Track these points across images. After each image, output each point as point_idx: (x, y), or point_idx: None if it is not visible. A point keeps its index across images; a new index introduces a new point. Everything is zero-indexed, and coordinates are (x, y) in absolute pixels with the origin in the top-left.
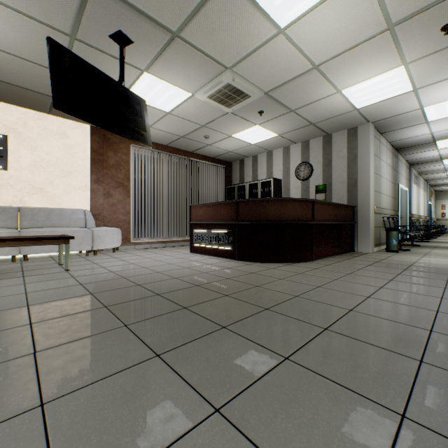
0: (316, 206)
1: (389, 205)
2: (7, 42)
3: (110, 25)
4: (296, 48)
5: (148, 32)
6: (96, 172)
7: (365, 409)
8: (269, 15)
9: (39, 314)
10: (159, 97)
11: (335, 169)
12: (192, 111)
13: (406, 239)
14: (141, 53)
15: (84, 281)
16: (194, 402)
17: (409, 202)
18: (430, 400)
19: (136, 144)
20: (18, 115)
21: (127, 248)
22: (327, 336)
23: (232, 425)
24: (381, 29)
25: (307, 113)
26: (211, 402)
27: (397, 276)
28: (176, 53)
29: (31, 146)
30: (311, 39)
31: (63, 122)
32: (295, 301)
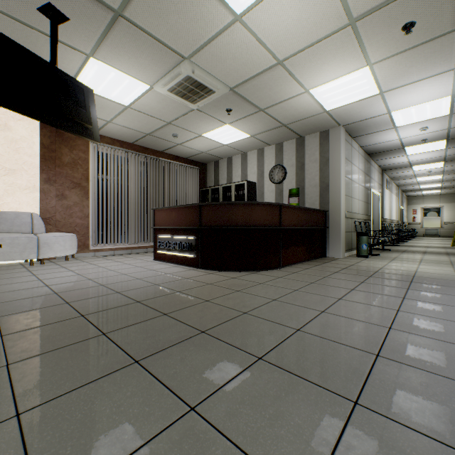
0: (284, 210)
1: (361, 210)
2: None
3: None
4: (257, 39)
5: (84, 8)
6: (46, 171)
7: None
8: None
9: None
10: (113, 88)
11: (308, 172)
12: (154, 106)
13: (376, 244)
14: (81, 33)
15: (1, 300)
16: None
17: (382, 207)
18: None
19: None
20: None
21: (85, 256)
22: (257, 369)
23: None
24: (342, 23)
25: (277, 113)
26: None
27: (360, 284)
28: (123, 36)
29: None
30: (272, 30)
31: (4, 112)
32: (241, 319)
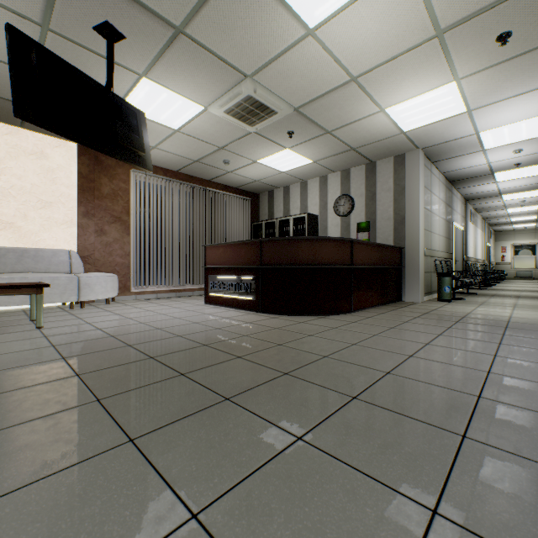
0: (356, 246)
1: (442, 246)
2: None
3: (94, 13)
4: (329, 55)
5: (143, 25)
6: (85, 203)
7: (389, 505)
8: (294, 10)
9: None
10: (163, 110)
11: (380, 203)
12: (206, 129)
13: (460, 286)
14: (136, 52)
15: (58, 342)
16: (166, 506)
17: (465, 243)
18: (470, 488)
19: (137, 169)
20: None
21: (126, 299)
22: (354, 407)
23: (209, 537)
24: (428, 35)
25: (346, 135)
26: (189, 504)
27: (448, 329)
28: (182, 54)
29: None
30: (347, 44)
31: (40, 138)
32: (323, 363)
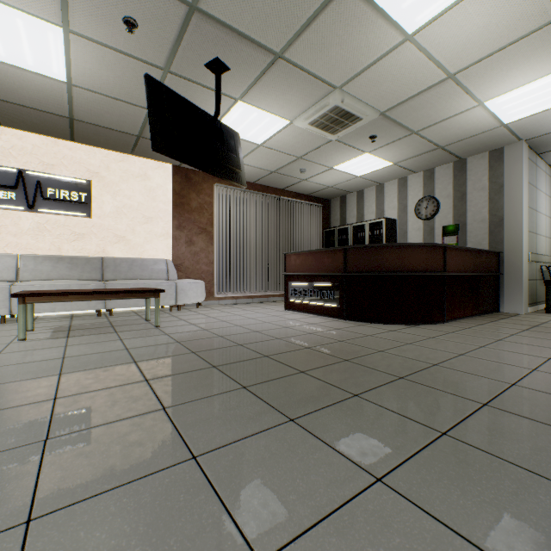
0: (449, 252)
1: (549, 250)
2: (100, 82)
3: (207, 53)
4: (426, 56)
5: (247, 56)
6: (178, 217)
7: None
8: (394, 20)
9: (150, 371)
10: (251, 128)
11: (471, 203)
12: (288, 141)
13: None
14: (236, 80)
15: (180, 339)
16: (350, 470)
17: None
18: None
19: (220, 183)
20: (101, 157)
21: (210, 304)
22: (489, 412)
23: (401, 496)
24: (547, 19)
25: (434, 134)
26: (369, 471)
27: None
28: (277, 76)
29: (113, 191)
30: (448, 43)
31: (144, 162)
32: (435, 370)
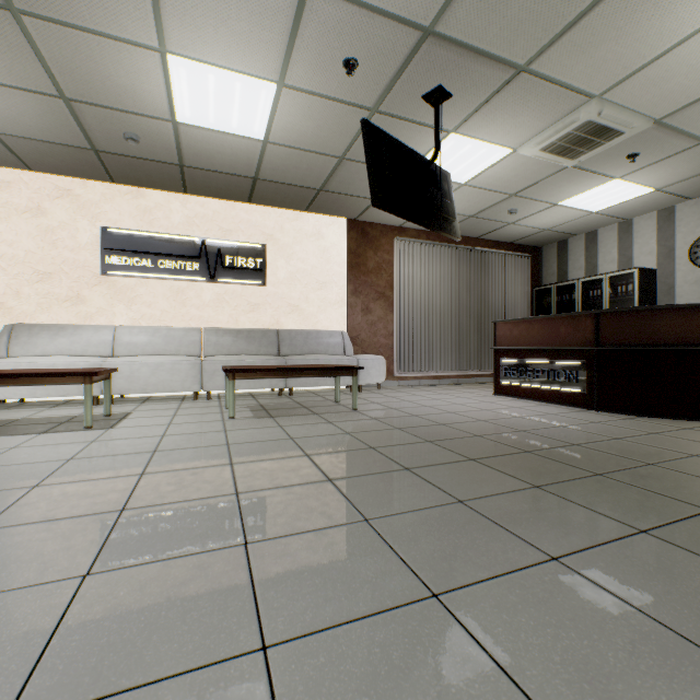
0: None
1: None
2: (297, 135)
3: (429, 82)
4: None
5: (478, 77)
6: (353, 280)
7: None
8: None
9: (401, 459)
10: (457, 164)
11: None
12: (502, 176)
13: None
14: (456, 109)
15: (396, 425)
16: None
17: None
18: None
19: (400, 236)
20: (275, 218)
21: (389, 385)
22: None
23: None
24: None
25: None
26: None
27: None
28: (511, 95)
29: (286, 255)
30: None
31: (318, 219)
32: None
